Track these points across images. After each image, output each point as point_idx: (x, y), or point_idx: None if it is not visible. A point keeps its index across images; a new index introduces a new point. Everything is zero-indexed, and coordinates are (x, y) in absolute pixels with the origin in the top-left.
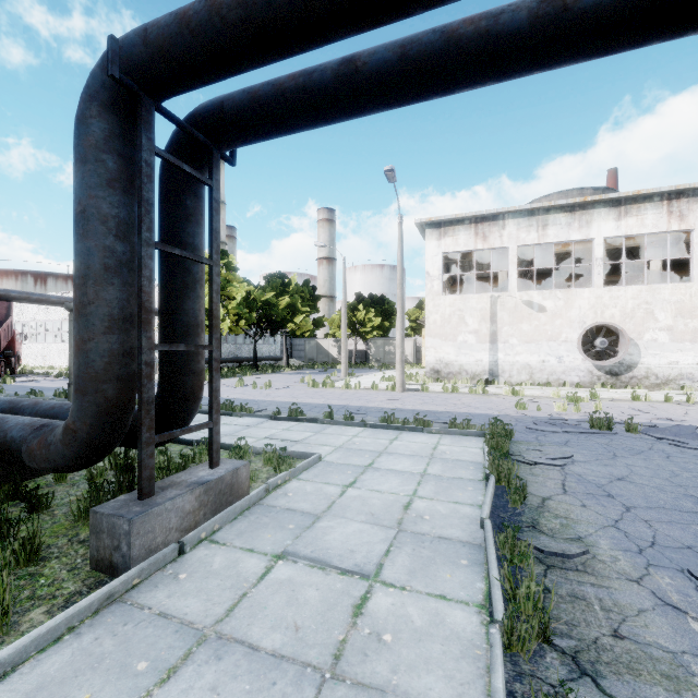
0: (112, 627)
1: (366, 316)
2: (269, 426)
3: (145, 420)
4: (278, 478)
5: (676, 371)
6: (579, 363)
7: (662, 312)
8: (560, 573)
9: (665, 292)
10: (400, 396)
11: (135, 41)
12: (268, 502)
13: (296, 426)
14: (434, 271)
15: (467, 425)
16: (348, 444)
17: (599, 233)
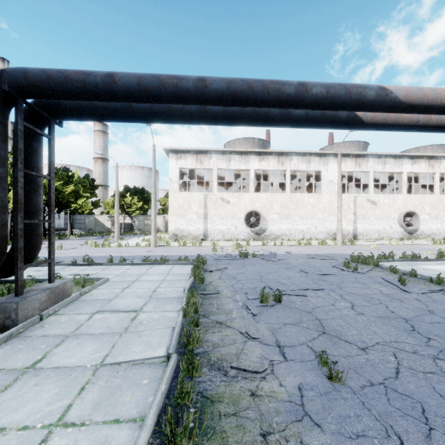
0: (19, 343)
1: (132, 201)
2: (70, 269)
3: (19, 257)
4: (86, 288)
5: (281, 232)
6: (244, 229)
7: (276, 206)
8: (208, 299)
9: (277, 197)
10: (154, 249)
11: (19, 76)
12: (83, 298)
13: (89, 268)
14: (174, 177)
15: (186, 259)
16: (124, 273)
17: (252, 167)
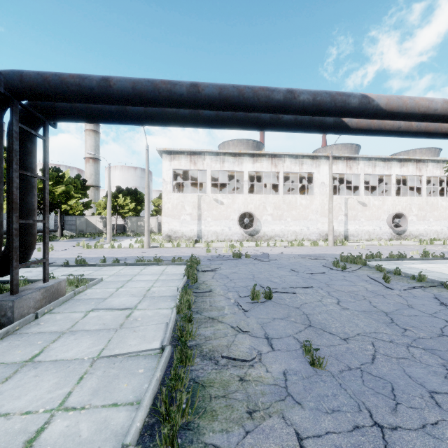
0: (16, 339)
1: (125, 202)
2: (63, 270)
3: (14, 256)
4: (80, 288)
5: (274, 233)
6: (238, 230)
7: (269, 207)
8: (201, 297)
9: (270, 198)
10: (147, 250)
11: (15, 78)
12: (77, 298)
13: (82, 269)
14: (168, 178)
15: (180, 260)
16: (117, 273)
17: (246, 169)
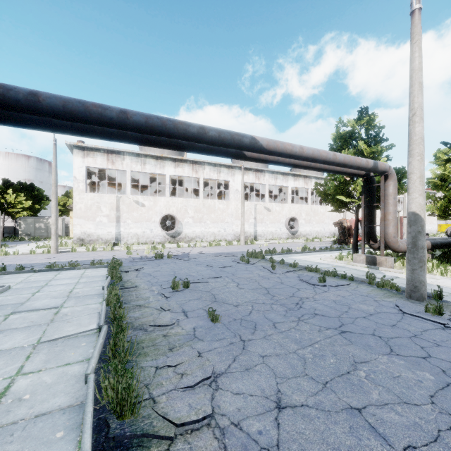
0: None
1: (17, 199)
2: None
3: None
4: None
5: (195, 235)
6: (160, 232)
7: (190, 210)
8: (127, 292)
9: (191, 202)
10: (56, 256)
11: None
12: None
13: None
14: (80, 176)
15: (100, 263)
16: (26, 280)
17: (168, 172)
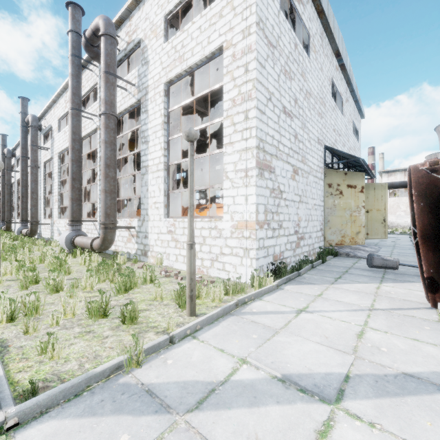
0: None
1: None
2: None
3: None
4: None
5: None
6: None
7: None
8: None
9: None
10: None
11: None
12: None
13: None
14: None
15: (404, 233)
16: None
17: None
